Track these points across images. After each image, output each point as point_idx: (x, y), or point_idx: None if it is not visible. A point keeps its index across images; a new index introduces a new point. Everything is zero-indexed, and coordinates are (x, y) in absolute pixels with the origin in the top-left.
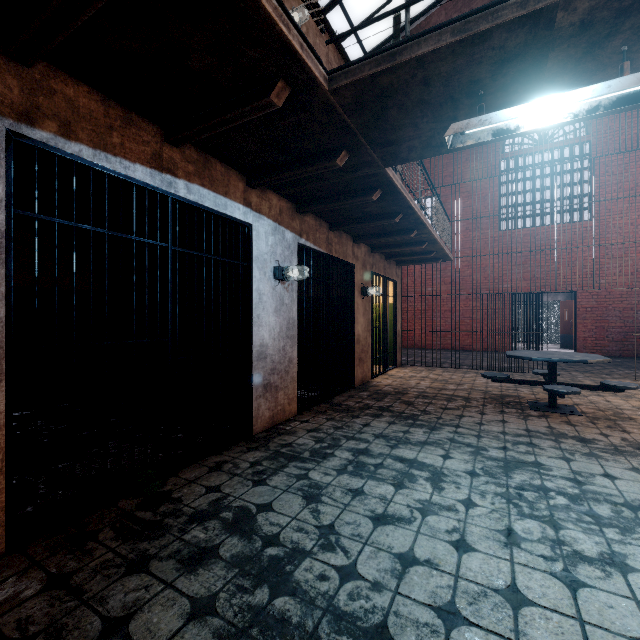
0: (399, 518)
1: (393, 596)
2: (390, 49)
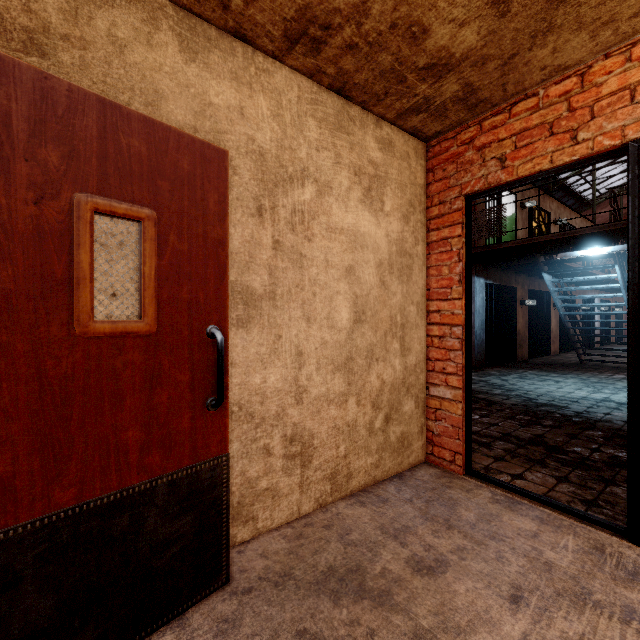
0: None
1: None
2: None
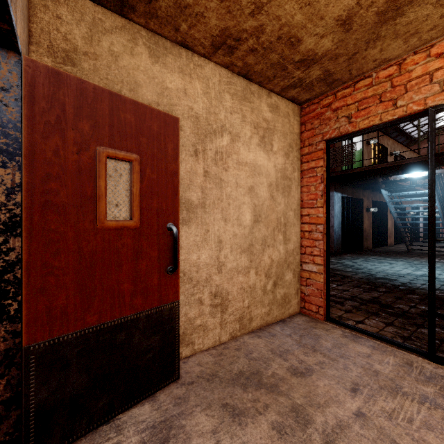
0: None
1: None
2: None
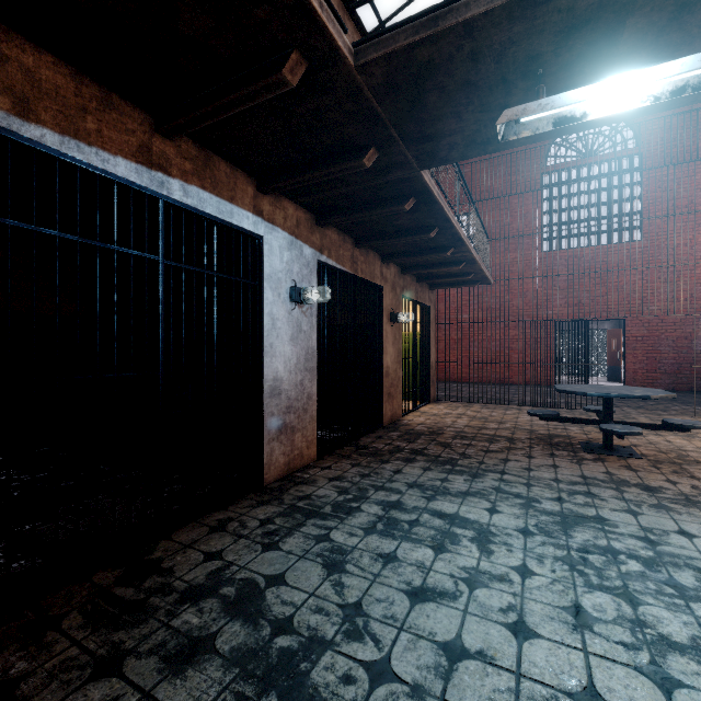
0: (441, 592)
1: None
2: (431, 12)
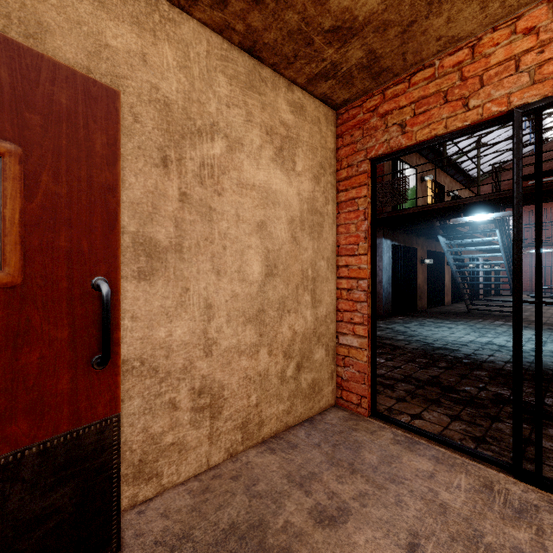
0: None
1: None
2: None
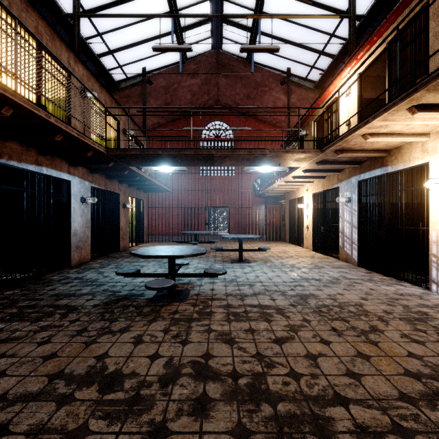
0: None
1: (122, 279)
2: (124, 149)
